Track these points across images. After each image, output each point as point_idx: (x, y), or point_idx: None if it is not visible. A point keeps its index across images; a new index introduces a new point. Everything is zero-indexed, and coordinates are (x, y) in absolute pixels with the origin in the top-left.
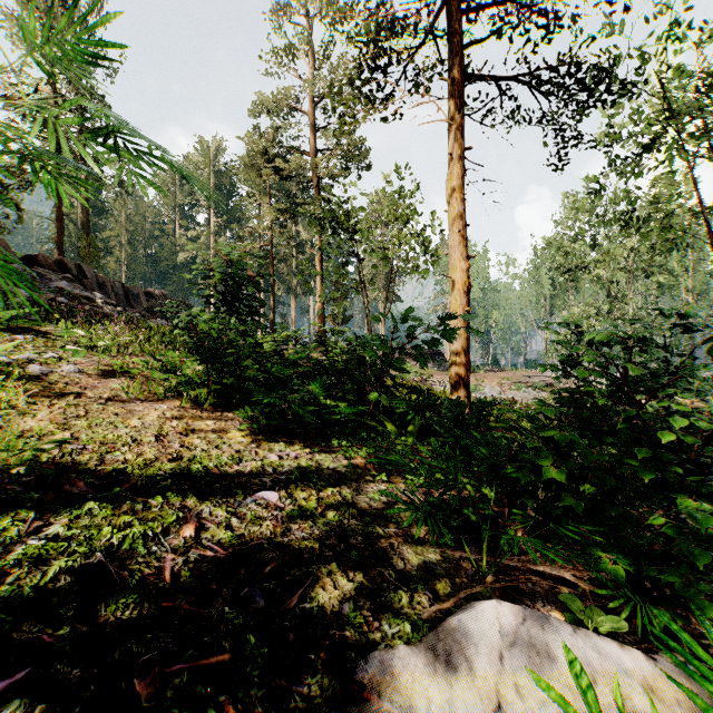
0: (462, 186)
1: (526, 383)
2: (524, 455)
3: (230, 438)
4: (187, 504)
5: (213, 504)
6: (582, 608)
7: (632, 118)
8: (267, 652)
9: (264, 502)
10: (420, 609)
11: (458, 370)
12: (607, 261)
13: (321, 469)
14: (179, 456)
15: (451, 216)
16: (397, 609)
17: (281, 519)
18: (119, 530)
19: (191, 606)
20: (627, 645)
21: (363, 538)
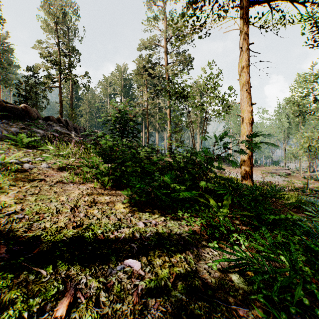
0: (248, 65)
1: (276, 173)
2: None
3: (116, 209)
4: (71, 272)
5: (91, 271)
6: None
7: None
8: None
9: (129, 271)
10: None
11: (246, 167)
12: None
13: (171, 235)
14: (81, 223)
15: (241, 82)
16: None
17: (140, 291)
18: (3, 307)
19: None
20: None
21: None
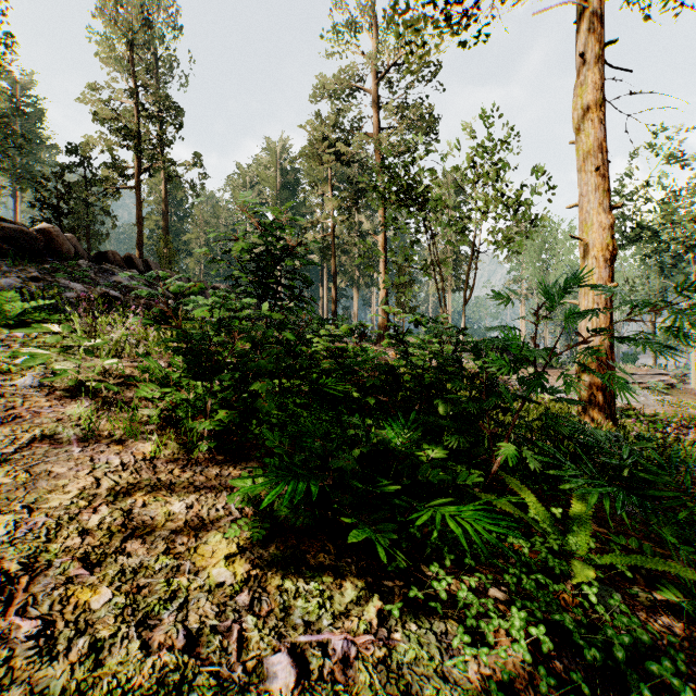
0: (602, 101)
1: (639, 384)
2: None
3: (198, 565)
4: None
5: None
6: None
7: None
8: None
9: None
10: None
11: (595, 377)
12: None
13: None
14: None
15: (582, 149)
16: None
17: None
18: None
19: None
20: None
21: None
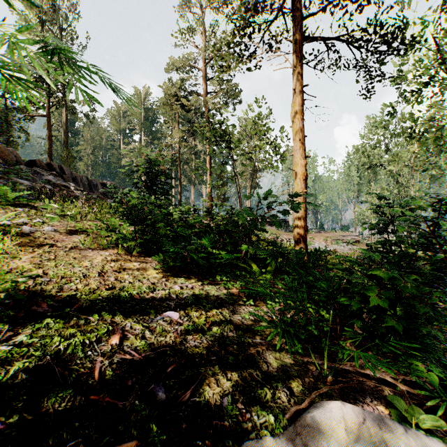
0: (302, 110)
1: (342, 240)
2: (354, 289)
3: (148, 274)
4: (115, 320)
5: (133, 320)
6: (405, 408)
7: (415, 65)
8: (165, 438)
9: (169, 319)
10: (280, 403)
11: (299, 231)
12: (396, 160)
13: (208, 296)
14: (114, 286)
15: (294, 130)
16: (263, 403)
17: (180, 332)
18: (66, 339)
19: (111, 399)
20: (443, 439)
21: (238, 346)
